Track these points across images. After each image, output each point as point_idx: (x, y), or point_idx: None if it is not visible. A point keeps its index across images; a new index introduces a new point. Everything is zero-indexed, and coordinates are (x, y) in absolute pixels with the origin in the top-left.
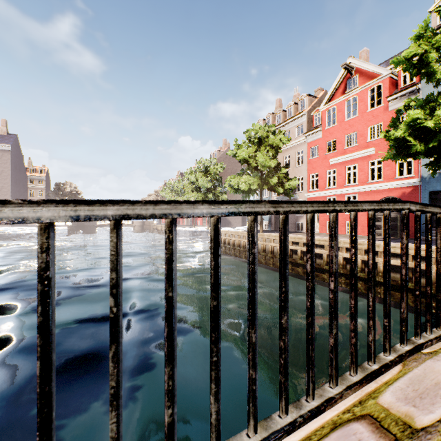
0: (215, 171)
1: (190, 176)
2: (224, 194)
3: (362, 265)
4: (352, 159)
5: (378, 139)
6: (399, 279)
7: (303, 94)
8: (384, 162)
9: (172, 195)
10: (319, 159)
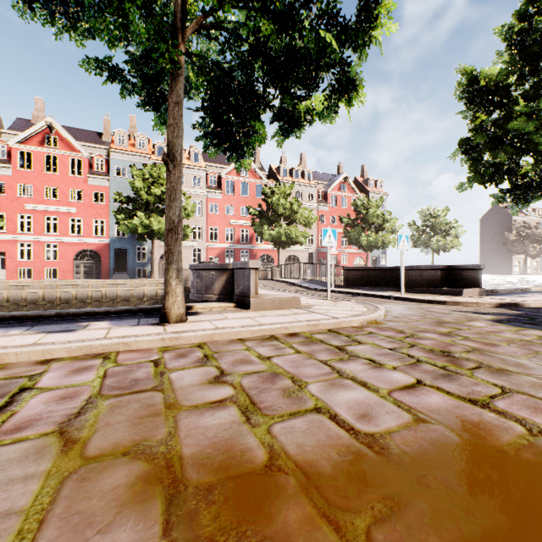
0: None
1: None
2: None
3: (106, 294)
4: (53, 211)
5: (80, 202)
6: (128, 298)
7: None
8: (85, 222)
9: None
10: (7, 198)
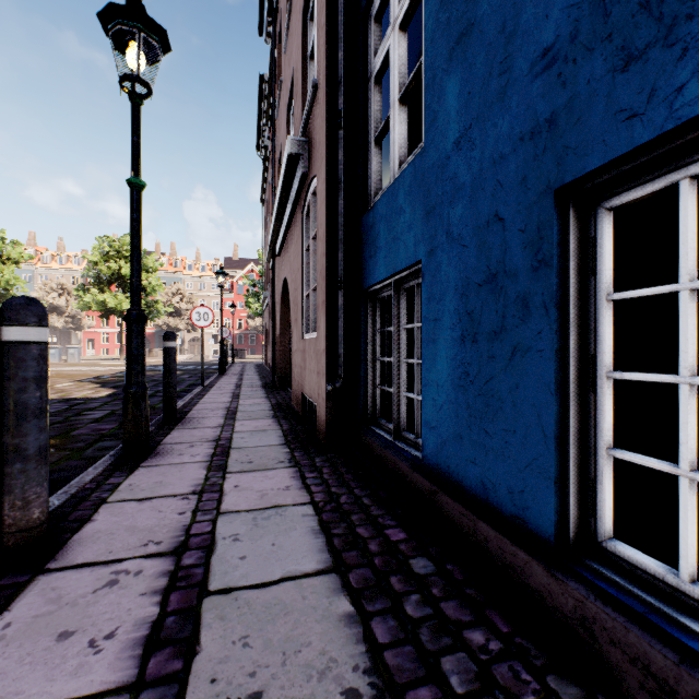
0: None
1: None
2: None
3: None
4: None
5: None
6: None
7: (78, 253)
8: None
9: None
10: None
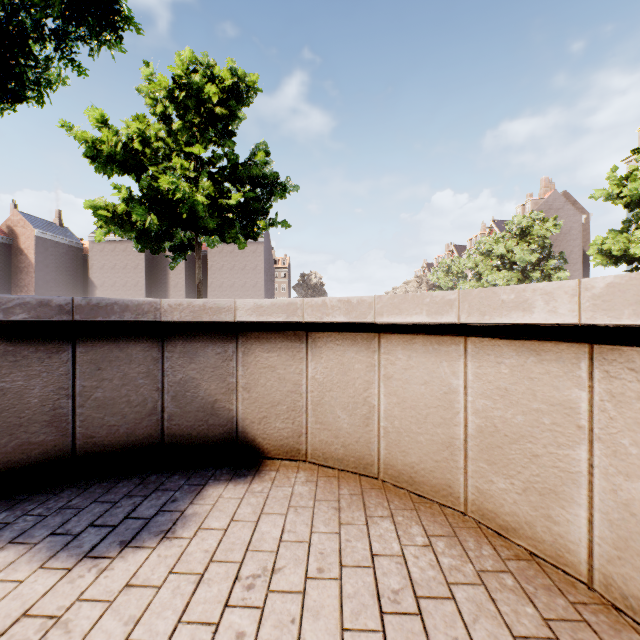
0: (542, 234)
1: (496, 245)
2: (564, 271)
3: None
4: None
5: None
6: None
7: None
8: None
9: (448, 279)
10: None
